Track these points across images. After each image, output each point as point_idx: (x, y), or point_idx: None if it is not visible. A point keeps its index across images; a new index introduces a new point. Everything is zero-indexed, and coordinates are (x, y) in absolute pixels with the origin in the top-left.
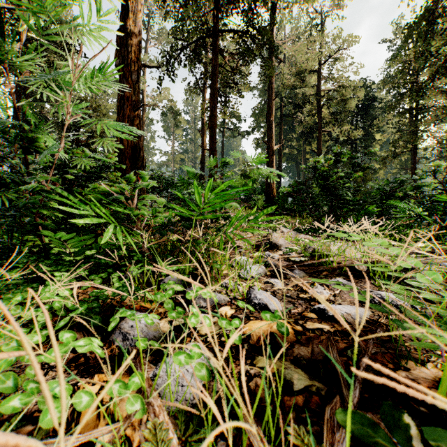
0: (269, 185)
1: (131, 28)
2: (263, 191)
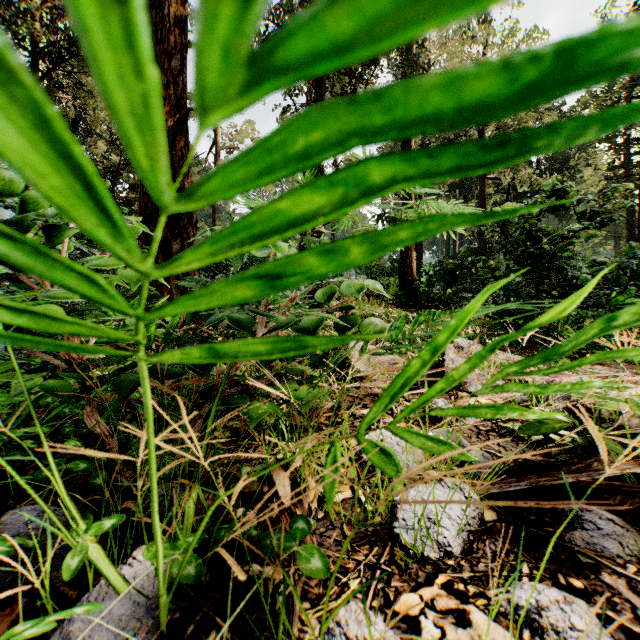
0: (406, 262)
1: None
2: (395, 272)
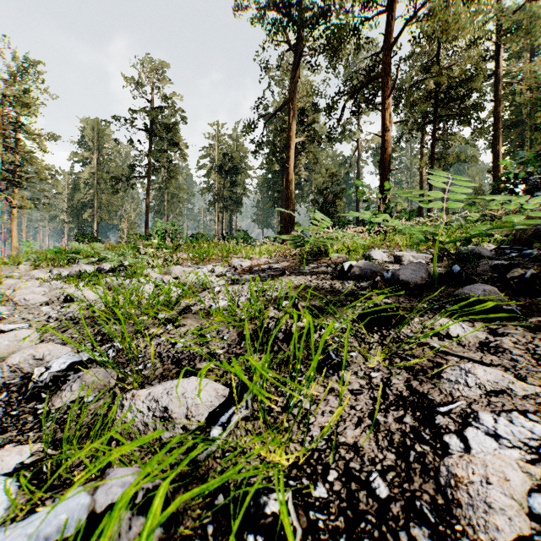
0: None
1: (386, 157)
2: None
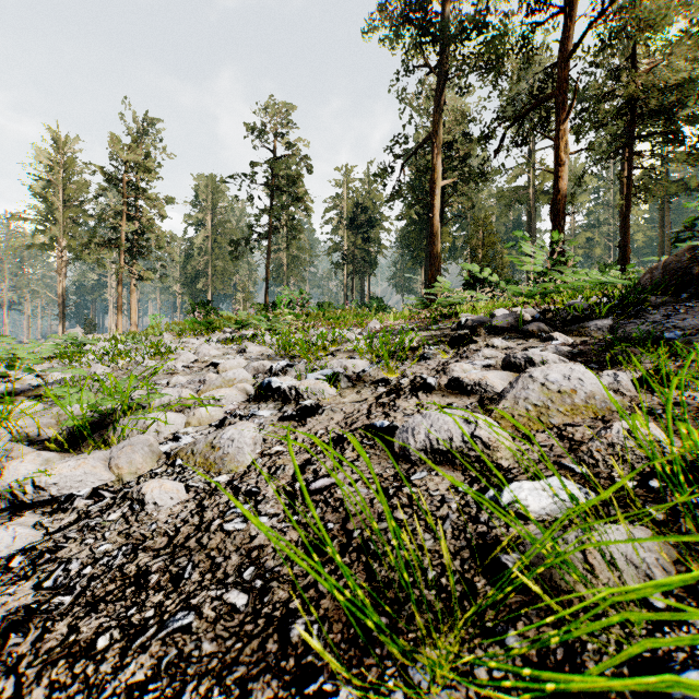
0: None
1: (559, 198)
2: None
